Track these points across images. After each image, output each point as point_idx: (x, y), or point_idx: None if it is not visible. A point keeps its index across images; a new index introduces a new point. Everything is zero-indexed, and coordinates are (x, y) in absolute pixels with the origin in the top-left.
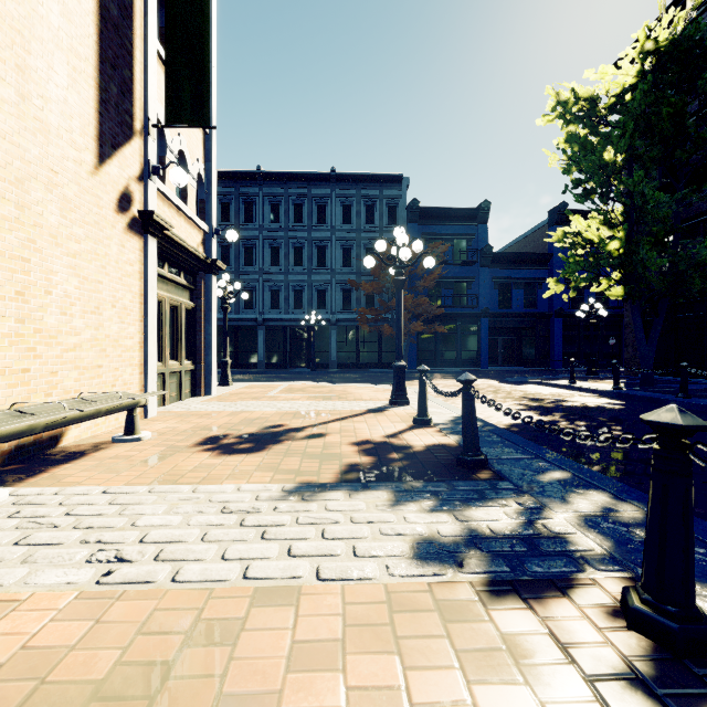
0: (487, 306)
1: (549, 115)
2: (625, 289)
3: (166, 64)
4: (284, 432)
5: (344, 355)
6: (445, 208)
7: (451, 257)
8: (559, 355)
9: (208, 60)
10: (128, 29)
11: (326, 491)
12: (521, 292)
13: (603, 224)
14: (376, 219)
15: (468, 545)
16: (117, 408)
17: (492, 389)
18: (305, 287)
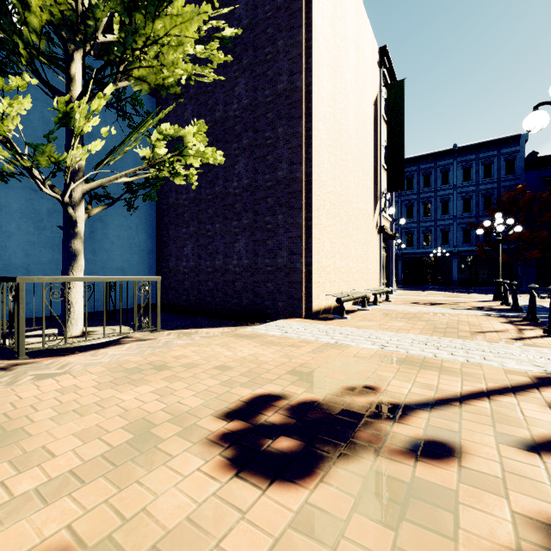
0: None
1: None
2: None
3: (387, 170)
4: (440, 303)
5: (463, 276)
6: None
7: None
8: None
9: (403, 165)
10: (377, 166)
11: (460, 309)
12: None
13: None
14: (493, 173)
15: (497, 314)
16: (387, 291)
17: None
18: (432, 230)
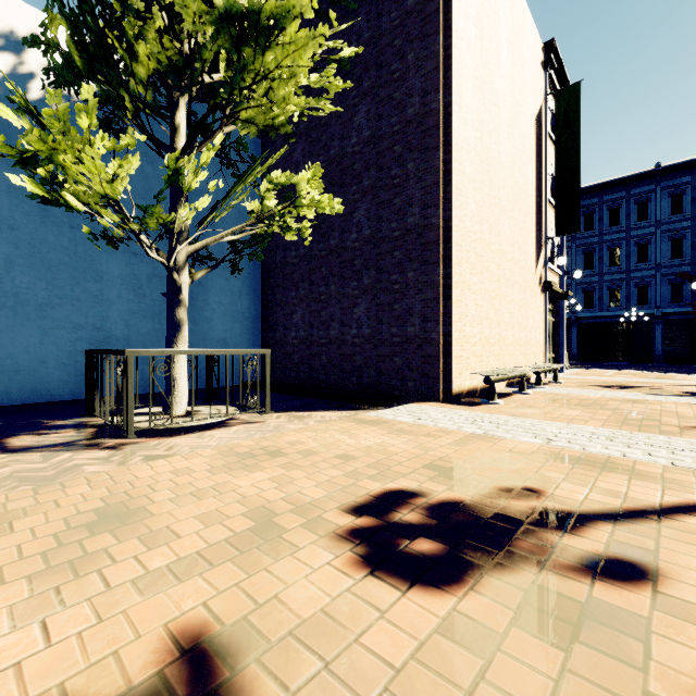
0: None
1: None
2: None
3: (555, 207)
4: (634, 386)
5: (672, 349)
6: None
7: None
8: None
9: (578, 198)
10: (541, 202)
11: (665, 395)
12: None
13: None
14: None
15: None
16: (555, 369)
17: None
18: (622, 285)
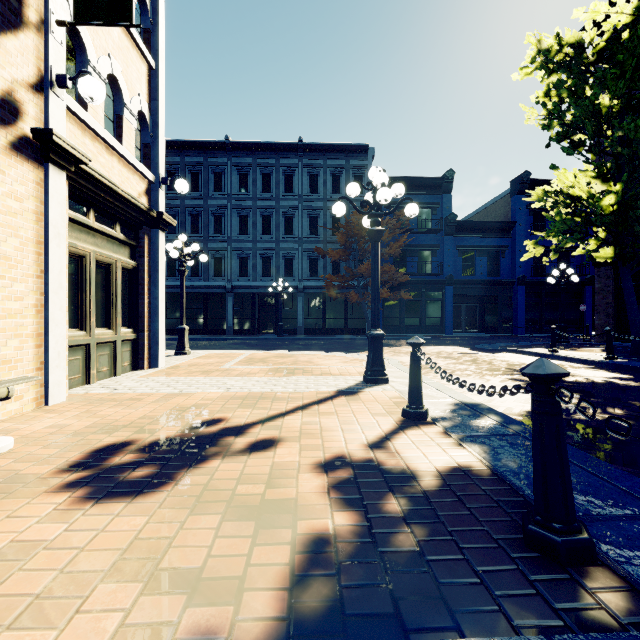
0: (451, 274)
1: (528, 67)
2: (616, 250)
3: None
4: (218, 436)
5: (311, 321)
6: (410, 177)
7: (415, 226)
8: (522, 321)
9: None
10: None
11: None
12: (485, 259)
13: (596, 177)
14: (342, 188)
15: None
16: None
17: (469, 358)
18: (273, 255)
